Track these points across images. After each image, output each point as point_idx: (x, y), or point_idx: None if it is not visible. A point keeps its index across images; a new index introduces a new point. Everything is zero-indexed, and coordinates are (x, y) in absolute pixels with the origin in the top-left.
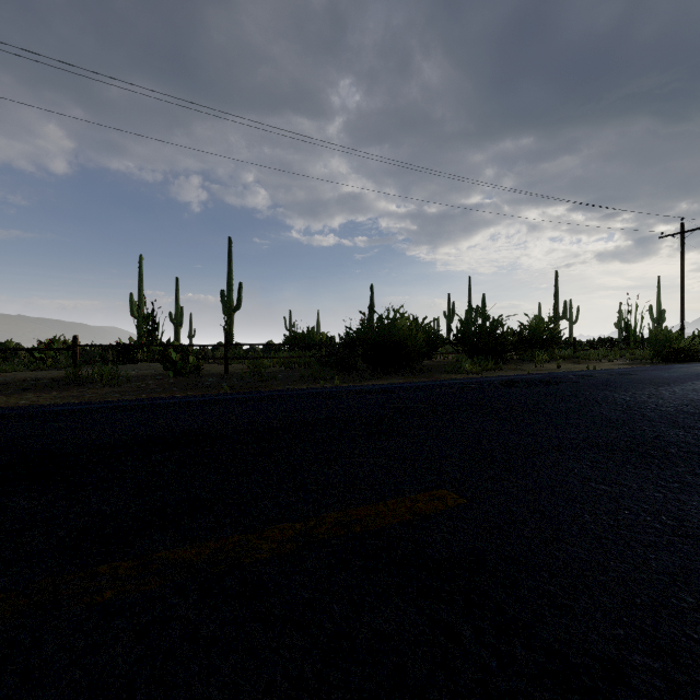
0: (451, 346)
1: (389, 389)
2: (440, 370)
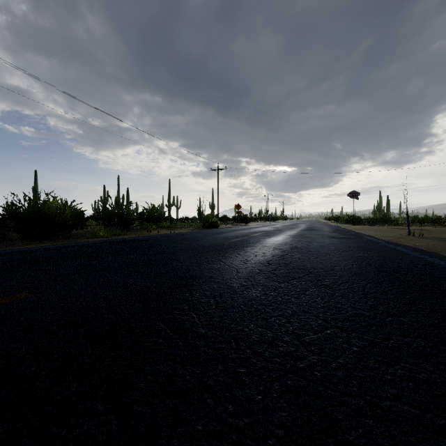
0: (95, 220)
1: (30, 251)
2: (85, 236)
